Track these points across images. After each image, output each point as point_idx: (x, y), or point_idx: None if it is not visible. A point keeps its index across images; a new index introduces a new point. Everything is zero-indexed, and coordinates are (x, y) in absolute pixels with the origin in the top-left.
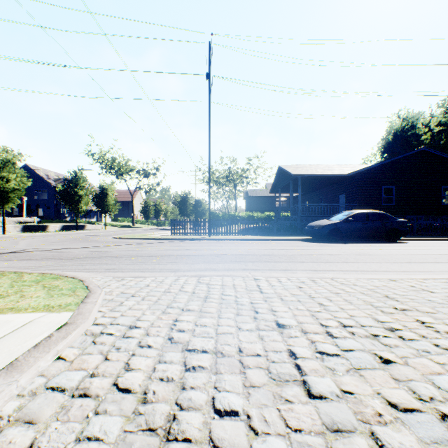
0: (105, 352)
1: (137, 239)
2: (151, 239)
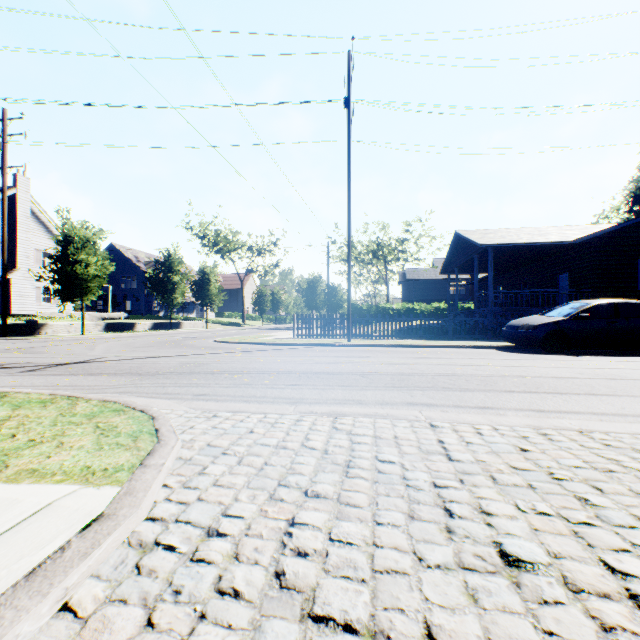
0: (150, 601)
1: (246, 343)
2: (265, 344)
